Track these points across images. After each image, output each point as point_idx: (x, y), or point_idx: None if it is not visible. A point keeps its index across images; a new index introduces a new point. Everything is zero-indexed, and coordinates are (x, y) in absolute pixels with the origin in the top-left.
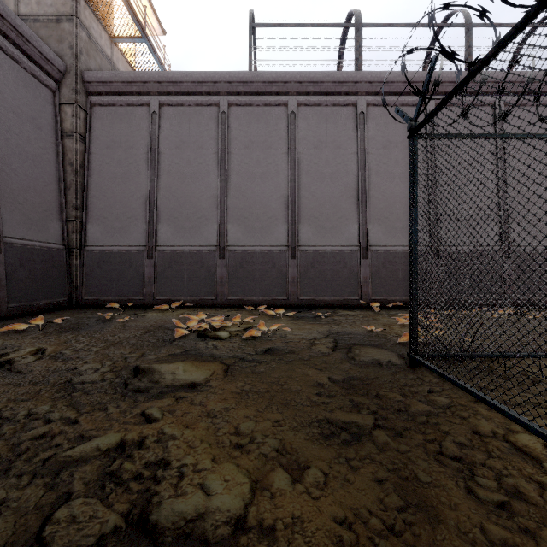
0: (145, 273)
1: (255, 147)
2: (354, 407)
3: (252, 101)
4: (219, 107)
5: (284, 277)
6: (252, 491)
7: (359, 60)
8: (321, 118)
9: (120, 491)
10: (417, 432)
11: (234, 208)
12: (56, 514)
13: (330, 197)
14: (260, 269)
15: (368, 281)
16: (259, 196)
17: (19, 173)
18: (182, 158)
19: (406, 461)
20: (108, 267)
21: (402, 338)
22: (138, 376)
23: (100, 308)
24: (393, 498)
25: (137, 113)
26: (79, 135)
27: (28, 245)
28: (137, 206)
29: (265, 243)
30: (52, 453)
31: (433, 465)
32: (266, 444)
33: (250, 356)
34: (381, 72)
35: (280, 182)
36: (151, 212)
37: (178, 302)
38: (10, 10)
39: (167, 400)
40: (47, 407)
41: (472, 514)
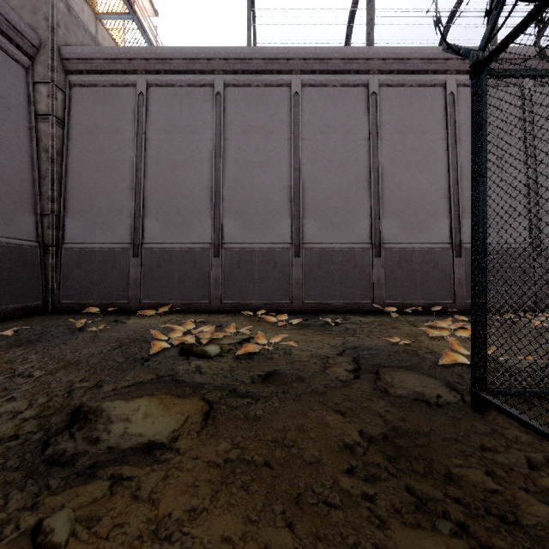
0: (130, 274)
1: (255, 132)
2: (420, 511)
3: (251, 81)
4: (214, 87)
5: (286, 278)
6: None
7: (371, 34)
8: (328, 100)
9: None
10: None
11: (231, 201)
12: None
13: (338, 188)
14: (259, 269)
15: (382, 283)
16: (258, 187)
17: None
18: (172, 145)
19: None
20: (88, 267)
21: (445, 358)
22: (72, 427)
23: (78, 314)
24: None
25: (122, 94)
26: (55, 118)
27: None
28: (121, 198)
29: (265, 240)
30: None
31: None
32: None
33: (244, 387)
34: (396, 47)
35: (282, 171)
36: (137, 205)
37: (166, 306)
38: None
39: (95, 488)
40: None
41: None
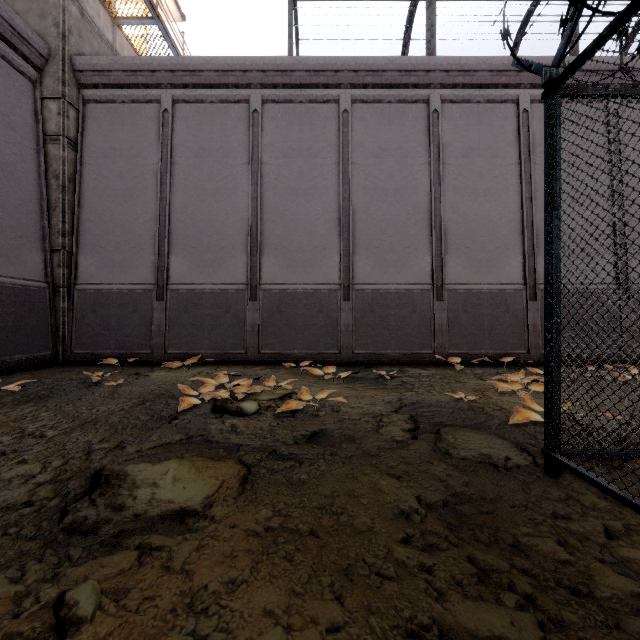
0: (154, 320)
1: (297, 156)
2: (483, 583)
3: (293, 96)
4: (250, 104)
5: (334, 324)
6: None
7: (432, 43)
8: (383, 118)
9: None
10: None
11: (270, 235)
12: None
13: (394, 220)
14: (303, 314)
15: (444, 330)
16: (302, 219)
17: None
18: (202, 170)
19: None
20: (105, 312)
21: (515, 415)
22: (92, 493)
23: (93, 366)
24: None
25: (143, 111)
26: (67, 139)
27: None
28: (143, 232)
29: (310, 280)
30: None
31: None
32: None
33: (286, 449)
34: (461, 57)
35: (330, 201)
36: (162, 240)
37: (195, 357)
38: None
39: (122, 559)
40: None
41: None
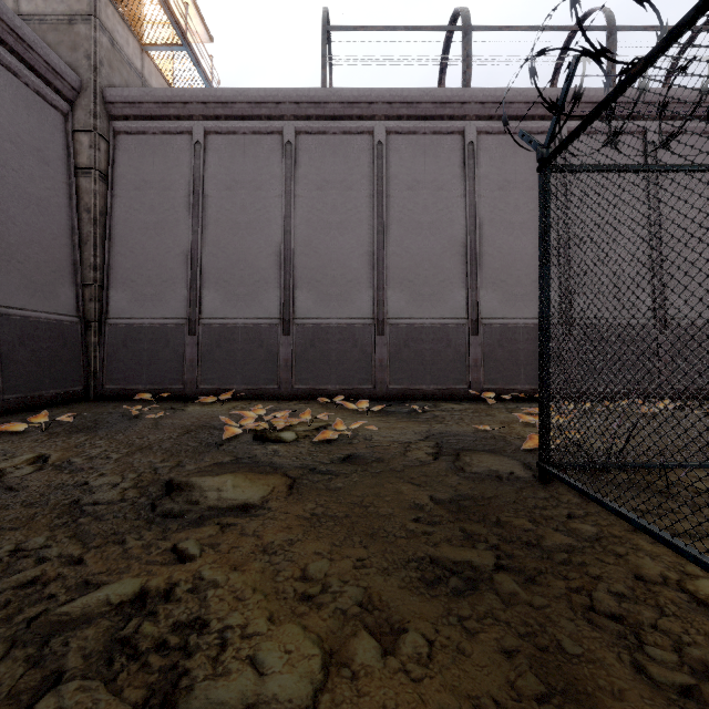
0: (186, 355)
1: (331, 188)
2: (466, 539)
3: (327, 127)
4: (283, 135)
5: (368, 359)
6: (325, 668)
7: (467, 73)
8: (418, 150)
9: (135, 668)
10: (556, 577)
11: (303, 269)
12: (38, 706)
13: (429, 253)
14: (337, 349)
15: (480, 365)
16: (336, 252)
17: (18, 221)
18: (234, 203)
19: (544, 621)
20: (136, 347)
21: (528, 441)
22: (170, 494)
23: (126, 401)
24: (529, 681)
25: (175, 143)
26: (98, 172)
27: (31, 317)
28: (175, 266)
29: (343, 314)
30: (42, 609)
31: (583, 628)
32: (344, 595)
33: (324, 466)
34: (496, 89)
35: (364, 234)
36: (194, 274)
37: (229, 392)
38: (7, 6)
39: (209, 529)
40: (42, 539)
41: (646, 706)
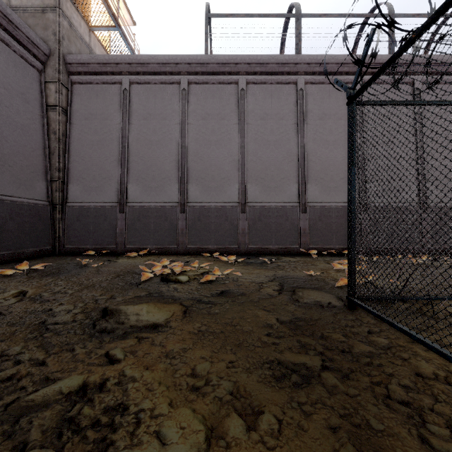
0: (118, 226)
1: (211, 118)
2: (301, 348)
3: (208, 79)
4: (180, 84)
5: (235, 229)
6: (207, 440)
7: (299, 45)
8: (267, 94)
9: (77, 439)
10: (363, 374)
11: (193, 171)
12: None
13: (274, 160)
14: (215, 222)
15: (307, 232)
16: (214, 160)
17: (9, 140)
18: (149, 128)
19: (356, 406)
20: (86, 221)
21: (340, 281)
22: (105, 317)
23: (79, 255)
24: (349, 449)
25: (110, 90)
26: (61, 108)
27: (17, 202)
28: (110, 168)
29: (219, 200)
30: (15, 397)
31: (384, 411)
32: (221, 387)
33: (206, 298)
34: (318, 55)
35: (232, 148)
36: (123, 173)
37: (145, 250)
38: (1, 1)
39: (130, 341)
40: (19, 348)
41: None
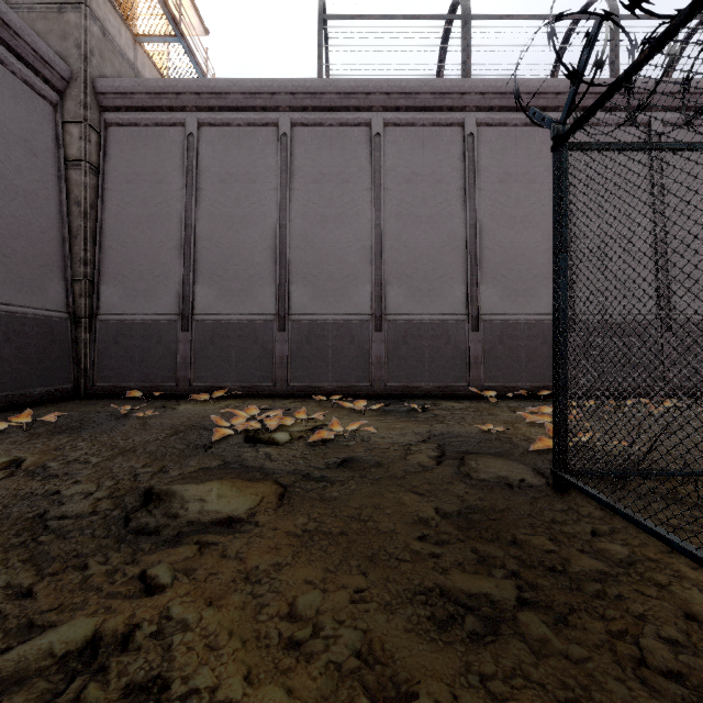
0: (179, 351)
1: (328, 181)
2: (480, 563)
3: (323, 119)
4: (278, 127)
5: (366, 356)
6: None
7: (467, 63)
8: (416, 142)
9: None
10: (592, 617)
11: (299, 264)
12: None
13: (428, 248)
14: (333, 346)
15: (480, 362)
16: (332, 247)
17: (4, 214)
18: (228, 196)
19: (587, 682)
20: (128, 343)
21: (537, 443)
22: (148, 506)
23: (117, 399)
24: None
25: (168, 135)
26: (89, 164)
27: (17, 313)
28: (167, 260)
29: (340, 310)
30: None
31: (639, 693)
32: (339, 642)
33: (318, 472)
34: (497, 79)
35: (361, 228)
36: (187, 268)
37: (222, 390)
38: None
39: (186, 550)
40: None
41: None
